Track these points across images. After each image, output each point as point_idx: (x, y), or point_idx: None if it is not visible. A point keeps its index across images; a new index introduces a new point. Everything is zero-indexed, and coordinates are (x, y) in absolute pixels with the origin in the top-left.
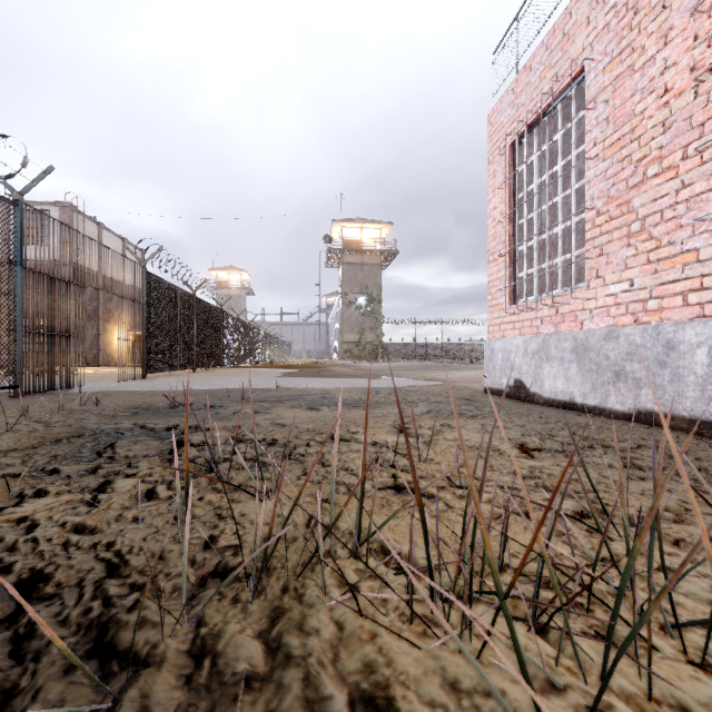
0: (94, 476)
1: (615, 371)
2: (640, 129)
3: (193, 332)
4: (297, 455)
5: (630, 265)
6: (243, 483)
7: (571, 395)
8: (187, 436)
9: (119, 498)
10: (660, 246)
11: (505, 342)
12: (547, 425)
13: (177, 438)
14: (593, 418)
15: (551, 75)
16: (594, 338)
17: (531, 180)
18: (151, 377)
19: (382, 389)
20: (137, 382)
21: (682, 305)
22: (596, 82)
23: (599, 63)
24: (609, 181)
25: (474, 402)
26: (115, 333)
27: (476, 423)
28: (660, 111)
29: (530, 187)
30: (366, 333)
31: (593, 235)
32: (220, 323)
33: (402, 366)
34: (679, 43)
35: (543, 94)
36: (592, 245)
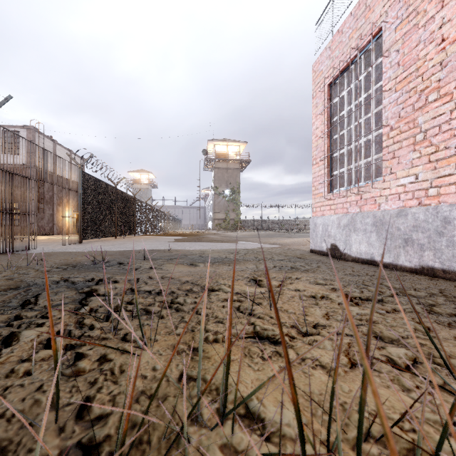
0: (9, 326)
1: (405, 238)
2: (423, 68)
3: (115, 212)
4: (177, 304)
5: (415, 164)
6: (129, 332)
7: (371, 255)
8: (49, 310)
9: (19, 350)
10: (438, 150)
11: (324, 218)
12: (359, 277)
13: (88, 290)
14: (390, 272)
15: (357, 35)
16: (389, 216)
17: (341, 110)
18: (86, 242)
19: (240, 251)
20: (75, 245)
21: (455, 192)
22: (390, 38)
23: (392, 25)
24: (399, 106)
25: (304, 259)
26: (64, 212)
27: (309, 276)
28: (438, 55)
29: (341, 113)
30: (230, 213)
31: (388, 144)
32: (134, 206)
33: (253, 234)
34: (453, 5)
35: (351, 48)
36: (387, 151)
